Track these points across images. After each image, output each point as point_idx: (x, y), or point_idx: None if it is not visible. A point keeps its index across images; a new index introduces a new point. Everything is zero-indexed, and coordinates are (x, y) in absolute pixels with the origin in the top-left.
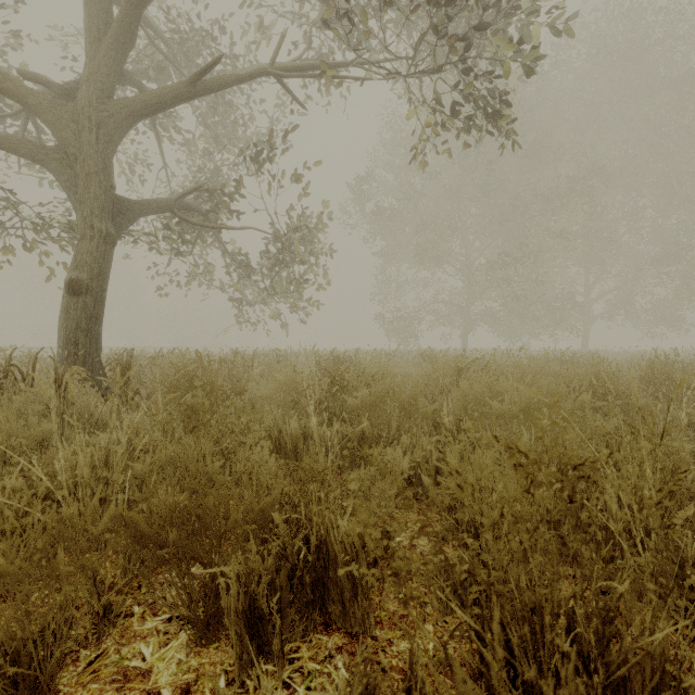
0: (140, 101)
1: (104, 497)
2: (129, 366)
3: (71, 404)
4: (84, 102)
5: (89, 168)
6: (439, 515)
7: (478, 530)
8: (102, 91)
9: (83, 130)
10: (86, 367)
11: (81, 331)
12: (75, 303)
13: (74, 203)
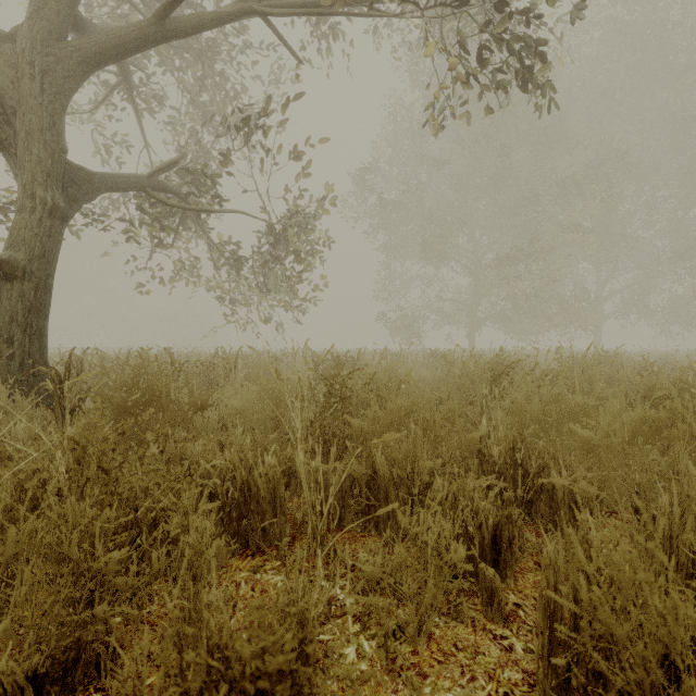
0: (96, 44)
1: None
2: (67, 370)
3: None
4: (24, 43)
5: (30, 124)
6: (510, 630)
7: None
8: (49, 32)
9: (22, 77)
10: (24, 370)
11: (18, 326)
12: (8, 290)
13: (14, 169)
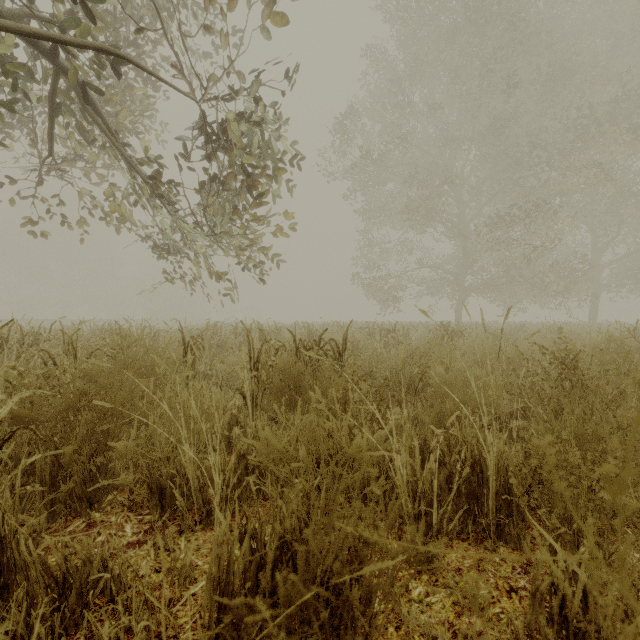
0: None
1: None
2: None
3: None
4: None
5: None
6: None
7: None
8: None
9: None
10: None
11: None
12: None
13: None
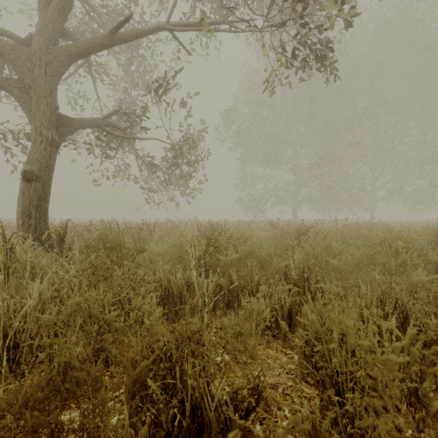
0: (75, 47)
1: (18, 342)
2: (64, 232)
3: (14, 260)
4: (36, 48)
5: (39, 94)
6: (293, 351)
7: (337, 380)
8: (49, 41)
9: (35, 67)
10: (36, 232)
11: (33, 207)
12: (28, 187)
13: (29, 118)
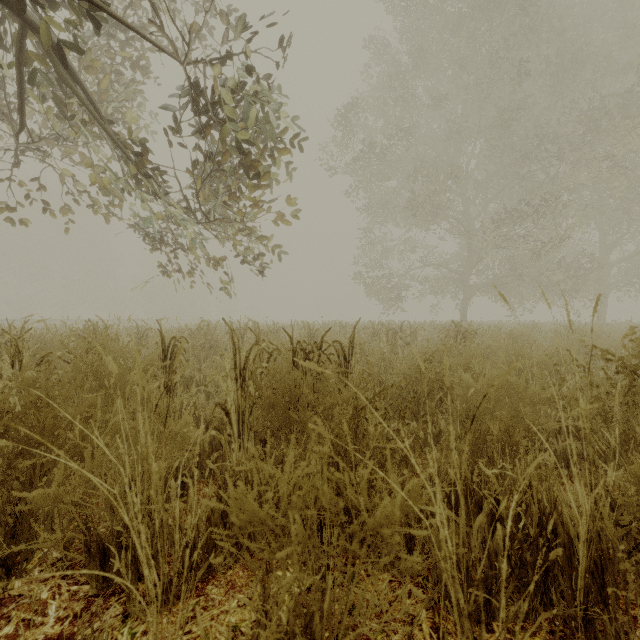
0: None
1: None
2: None
3: None
4: None
5: None
6: None
7: None
8: None
9: None
10: None
11: None
12: None
13: None
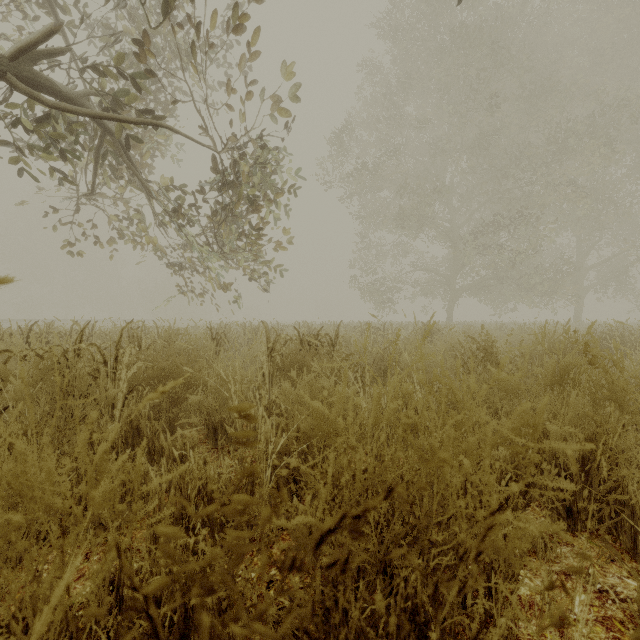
0: None
1: None
2: None
3: None
4: None
5: None
6: None
7: None
8: None
9: None
10: None
11: None
12: None
13: None
